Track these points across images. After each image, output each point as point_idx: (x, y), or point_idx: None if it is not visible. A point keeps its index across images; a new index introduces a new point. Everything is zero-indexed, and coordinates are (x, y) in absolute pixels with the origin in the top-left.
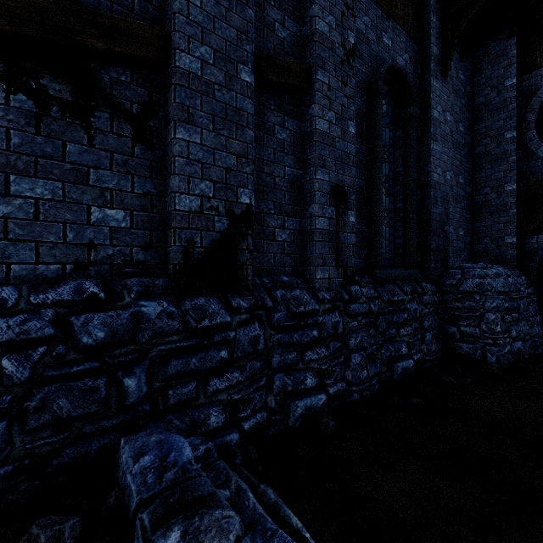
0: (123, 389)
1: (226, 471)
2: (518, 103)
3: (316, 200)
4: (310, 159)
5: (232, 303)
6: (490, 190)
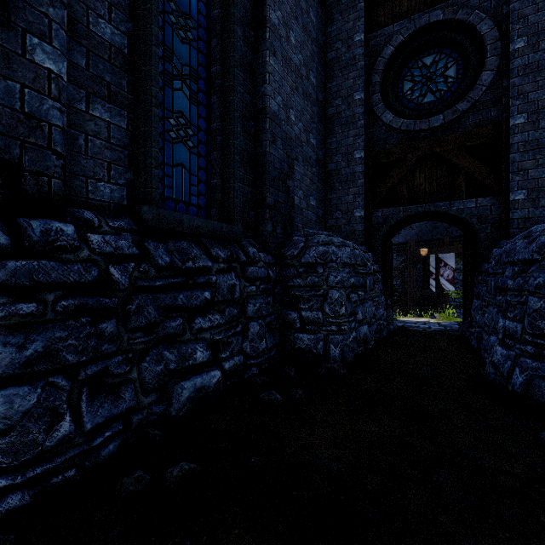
0: None
1: None
2: (366, 64)
3: None
4: None
5: None
6: (341, 157)
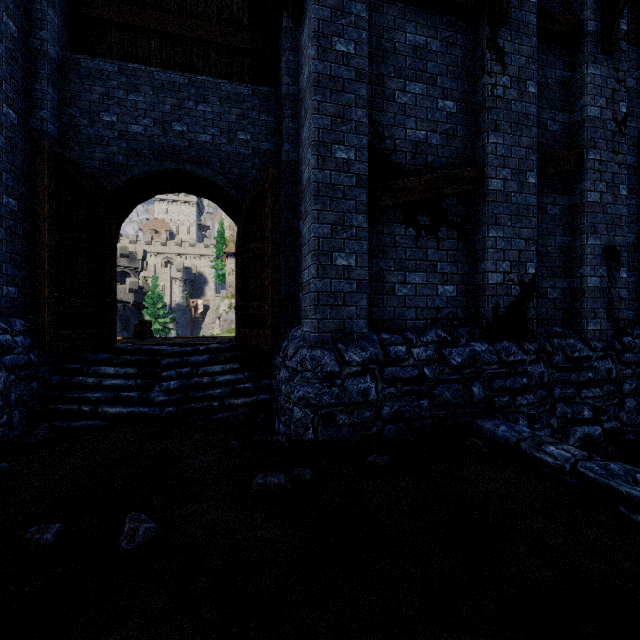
0: (472, 393)
1: None
2: None
3: (588, 263)
4: (580, 227)
5: (523, 347)
6: None
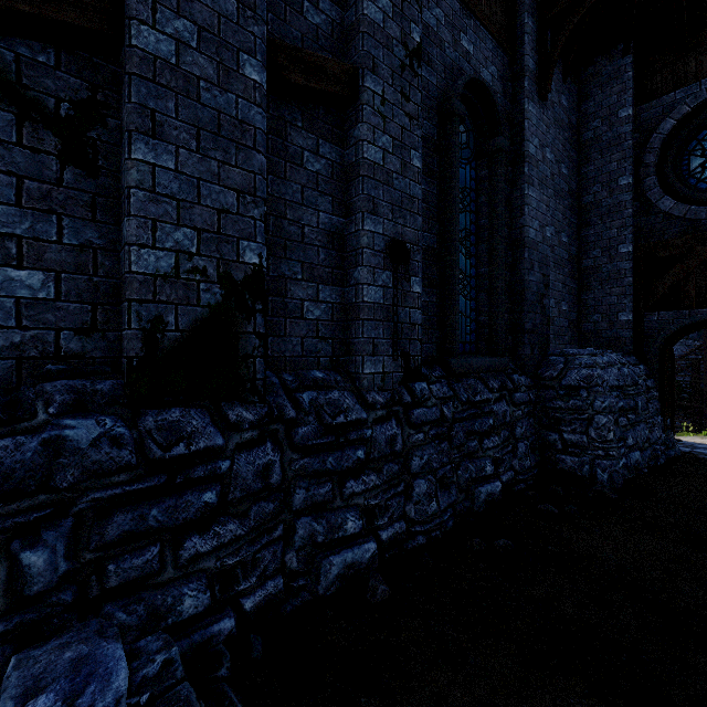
0: (20, 571)
1: (188, 706)
2: (635, 141)
3: (364, 261)
4: (355, 201)
5: (228, 415)
6: (601, 252)
